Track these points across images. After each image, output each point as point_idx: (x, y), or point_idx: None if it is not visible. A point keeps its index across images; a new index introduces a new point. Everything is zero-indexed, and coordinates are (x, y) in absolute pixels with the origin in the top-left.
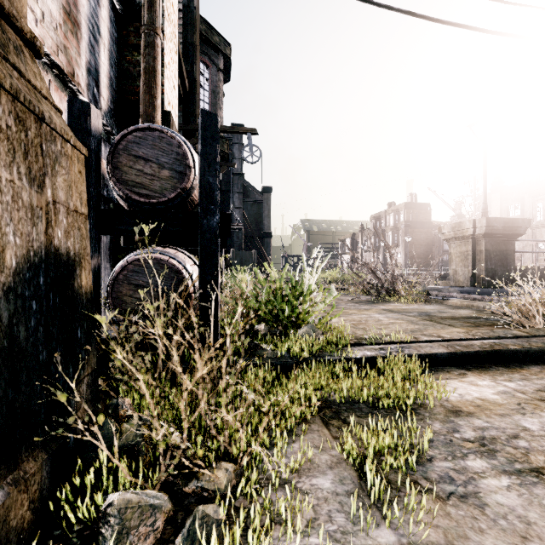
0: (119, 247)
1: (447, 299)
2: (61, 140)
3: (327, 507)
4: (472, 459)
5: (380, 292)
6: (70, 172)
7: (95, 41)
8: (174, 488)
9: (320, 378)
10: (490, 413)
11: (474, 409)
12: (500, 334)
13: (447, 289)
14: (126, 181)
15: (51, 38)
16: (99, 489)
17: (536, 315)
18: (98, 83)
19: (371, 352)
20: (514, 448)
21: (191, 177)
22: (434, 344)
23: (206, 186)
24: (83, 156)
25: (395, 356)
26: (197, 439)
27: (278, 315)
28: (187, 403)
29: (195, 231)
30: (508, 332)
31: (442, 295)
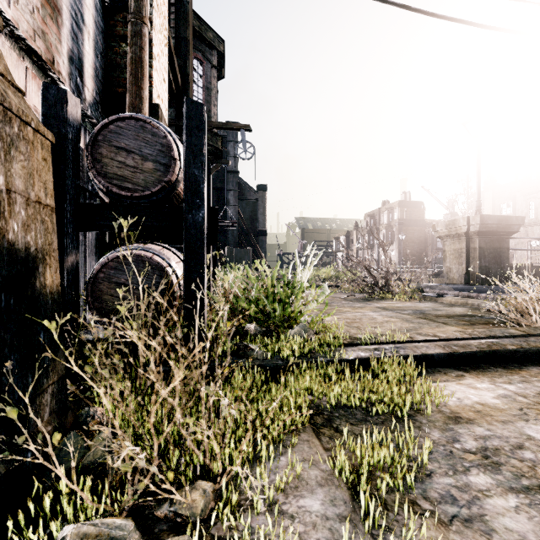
0: (106, 244)
1: (441, 296)
2: (19, 122)
3: (315, 536)
4: (475, 474)
5: (374, 290)
6: (31, 158)
7: (79, 29)
8: (144, 512)
9: (312, 381)
10: (491, 419)
11: (474, 415)
12: (497, 333)
13: (441, 287)
14: (107, 174)
15: (27, 22)
16: (60, 513)
17: (533, 313)
18: (82, 73)
19: (365, 353)
20: (520, 460)
21: (176, 170)
22: (430, 344)
23: (191, 178)
24: (48, 142)
25: (390, 357)
26: (173, 455)
27: (270, 314)
28: (165, 413)
29: (180, 226)
30: (505, 331)
31: (436, 292)
